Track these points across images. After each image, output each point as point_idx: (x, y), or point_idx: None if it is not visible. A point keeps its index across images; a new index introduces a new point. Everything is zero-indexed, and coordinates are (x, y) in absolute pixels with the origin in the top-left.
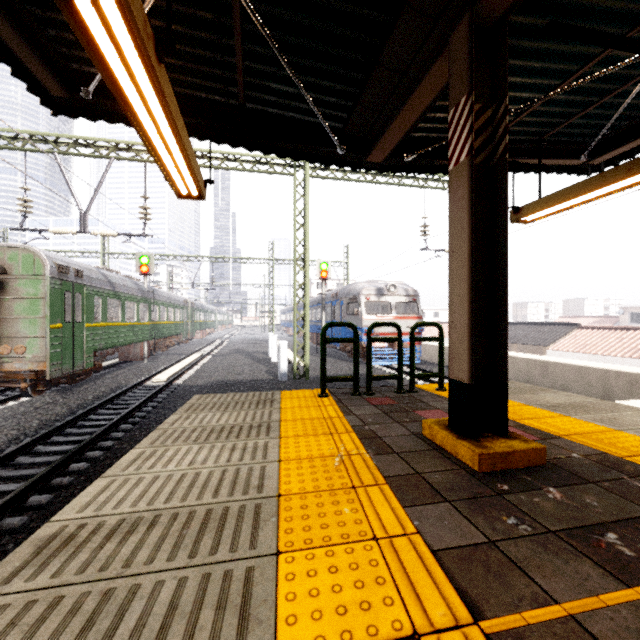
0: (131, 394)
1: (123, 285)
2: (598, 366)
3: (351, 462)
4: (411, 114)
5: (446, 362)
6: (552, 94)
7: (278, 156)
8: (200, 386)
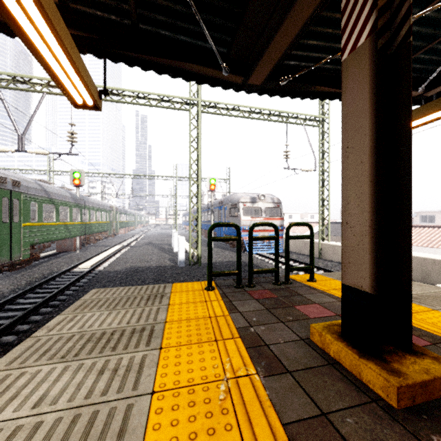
0: (59, 279)
1: (58, 193)
2: (417, 255)
3: (239, 392)
4: (291, 29)
5: (301, 251)
6: (418, 15)
7: (170, 76)
8: (116, 271)
